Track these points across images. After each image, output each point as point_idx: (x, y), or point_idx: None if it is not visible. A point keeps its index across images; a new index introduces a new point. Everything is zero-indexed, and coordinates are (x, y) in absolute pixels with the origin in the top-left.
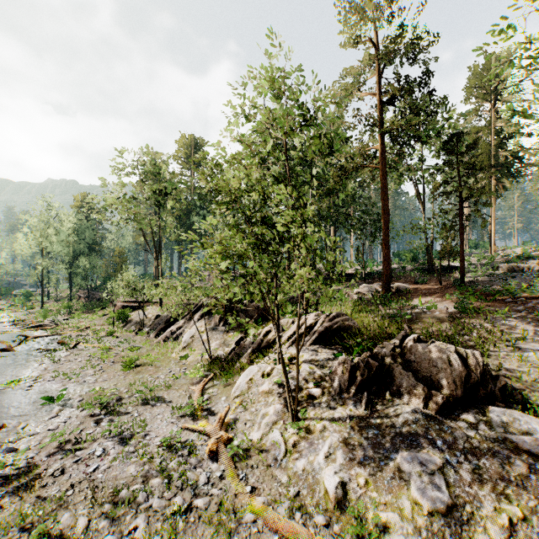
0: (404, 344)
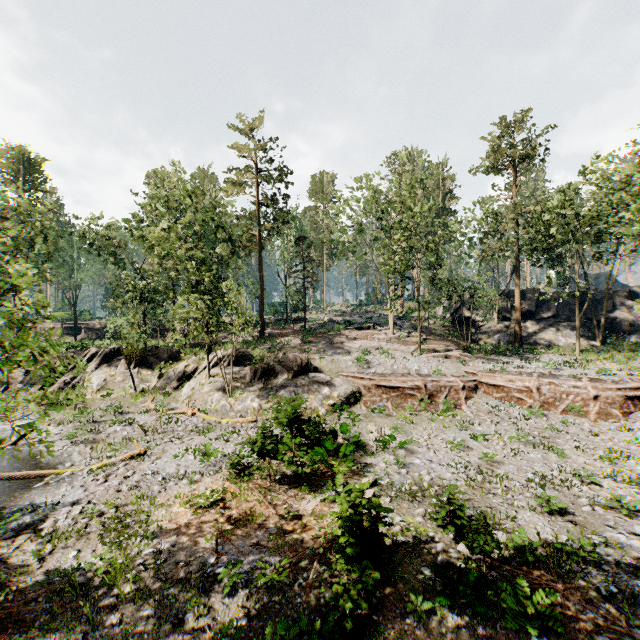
0: (278, 357)
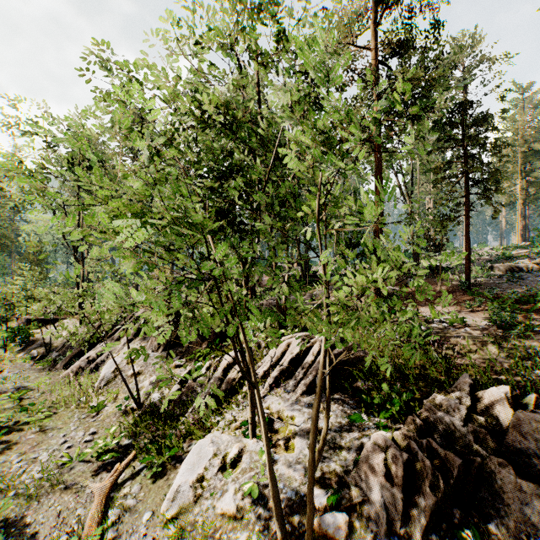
0: (481, 403)
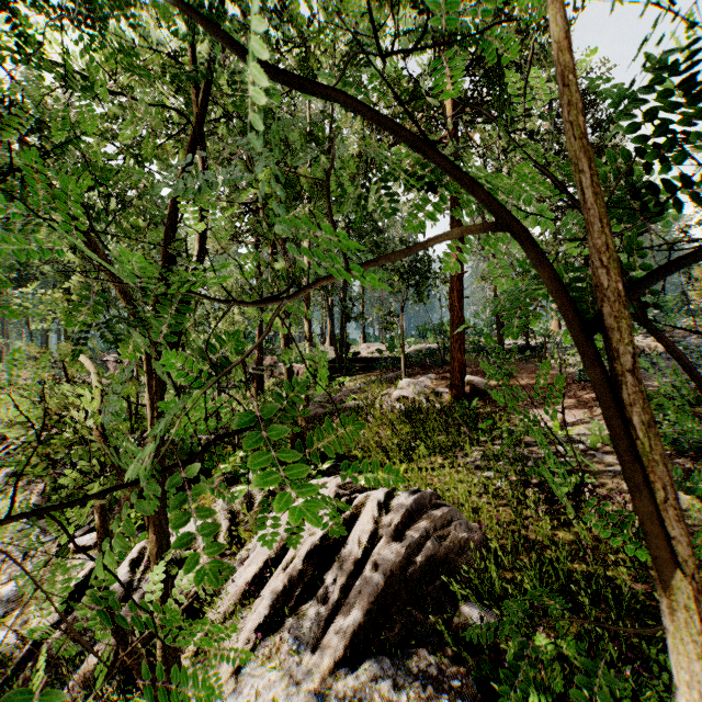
0: None
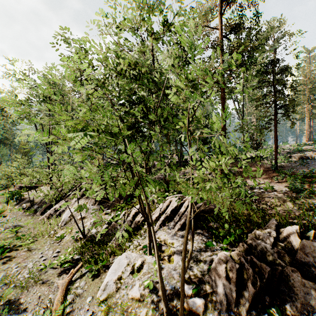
0: (282, 235)
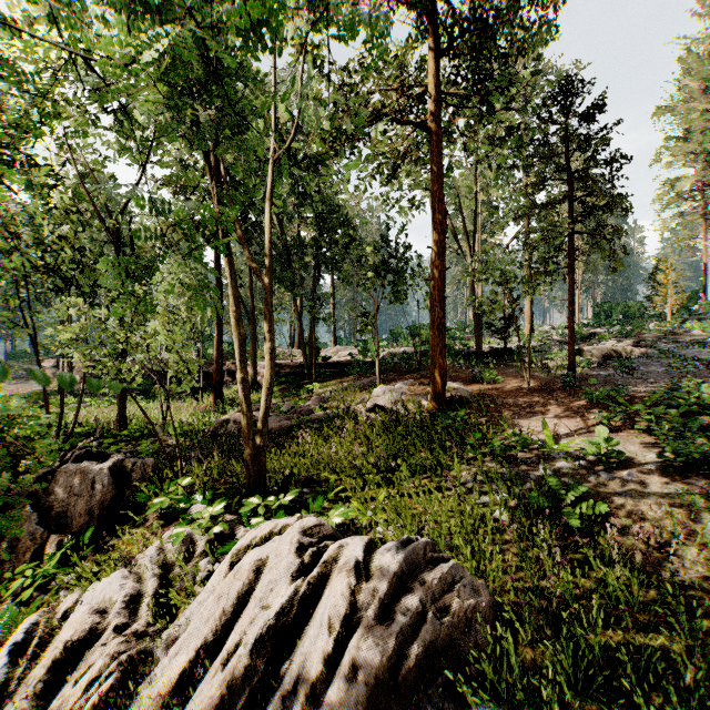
0: None
